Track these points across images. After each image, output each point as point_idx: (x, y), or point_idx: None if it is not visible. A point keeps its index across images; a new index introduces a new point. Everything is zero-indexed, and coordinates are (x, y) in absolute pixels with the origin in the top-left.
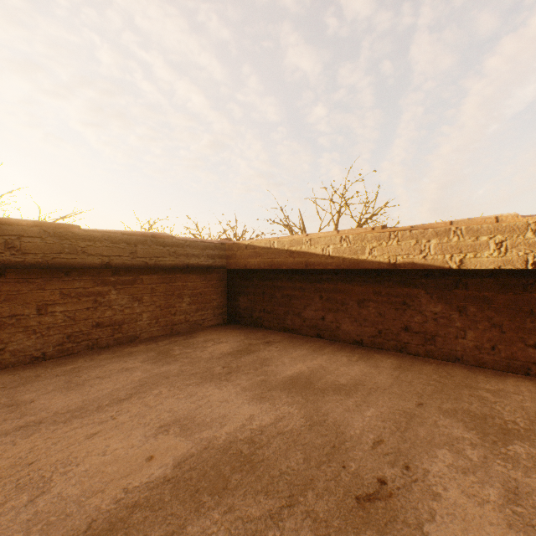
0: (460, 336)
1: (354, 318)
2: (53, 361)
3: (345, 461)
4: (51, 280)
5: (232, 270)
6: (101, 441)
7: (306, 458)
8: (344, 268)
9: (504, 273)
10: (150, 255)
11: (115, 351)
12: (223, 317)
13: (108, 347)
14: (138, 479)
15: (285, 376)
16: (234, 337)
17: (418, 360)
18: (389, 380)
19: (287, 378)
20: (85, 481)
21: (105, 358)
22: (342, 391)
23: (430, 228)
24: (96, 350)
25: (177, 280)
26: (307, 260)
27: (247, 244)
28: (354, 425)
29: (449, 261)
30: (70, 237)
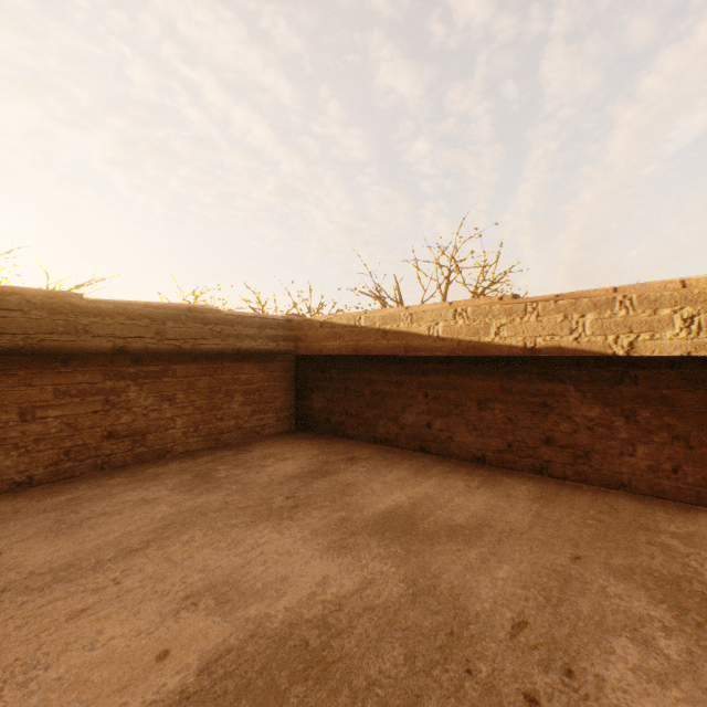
0: (626, 452)
1: (473, 425)
2: (43, 488)
3: (470, 659)
4: (41, 371)
5: (302, 356)
6: (91, 624)
7: (409, 655)
8: (460, 354)
9: (692, 362)
10: (185, 337)
11: (134, 472)
12: (289, 422)
13: (125, 466)
14: (140, 695)
15: (375, 512)
16: (304, 452)
17: (566, 486)
18: (526, 518)
19: (379, 514)
20: (53, 700)
21: (118, 483)
22: (459, 536)
23: (585, 297)
24: (108, 471)
25: (226, 372)
26: (407, 344)
27: (323, 320)
28: (481, 595)
29: (613, 345)
30: (67, 310)
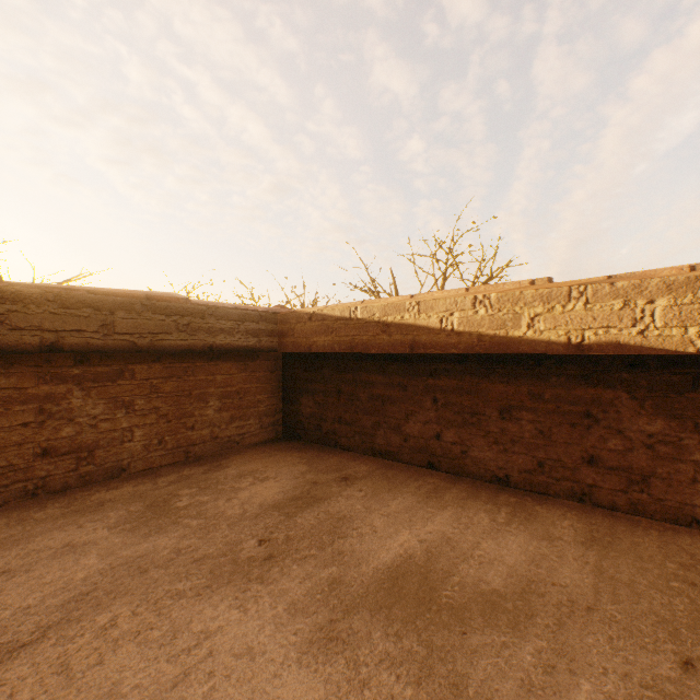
0: None
1: (494, 438)
2: None
3: None
4: None
5: (290, 354)
6: None
7: None
8: (481, 352)
9: None
10: (140, 330)
11: (74, 499)
12: (275, 429)
13: (66, 490)
14: None
15: (377, 567)
16: (289, 468)
17: (619, 521)
18: (586, 579)
19: (383, 572)
20: None
21: (47, 516)
22: (500, 615)
23: (649, 278)
24: (42, 497)
25: (198, 372)
26: (413, 339)
27: (312, 312)
28: None
29: (696, 340)
30: None
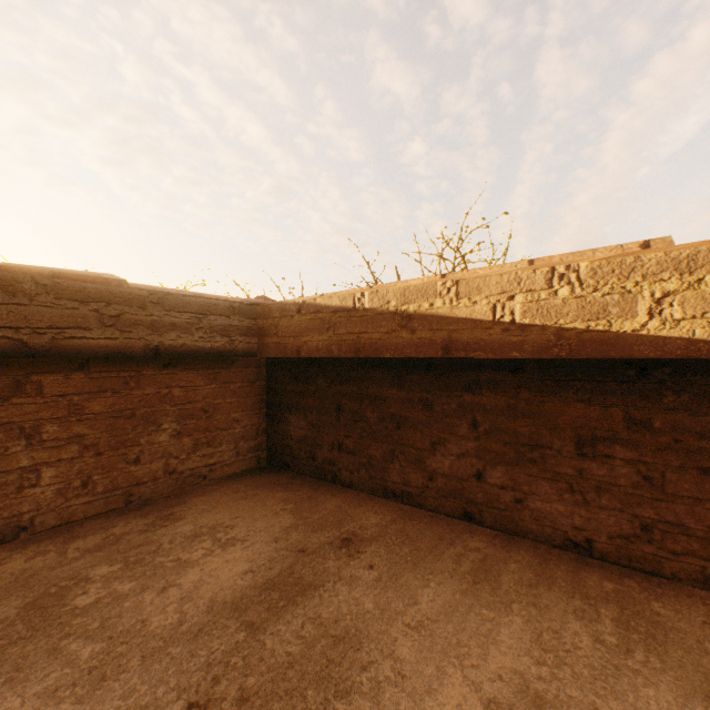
0: None
1: (567, 484)
2: None
3: None
4: None
5: (275, 359)
6: None
7: None
8: (562, 356)
9: None
10: (33, 323)
11: None
12: (257, 456)
13: None
14: None
15: None
16: (267, 521)
17: None
18: None
19: None
20: None
21: None
22: None
23: None
24: None
25: (145, 384)
26: (449, 337)
27: (301, 301)
28: None
29: None
30: None
